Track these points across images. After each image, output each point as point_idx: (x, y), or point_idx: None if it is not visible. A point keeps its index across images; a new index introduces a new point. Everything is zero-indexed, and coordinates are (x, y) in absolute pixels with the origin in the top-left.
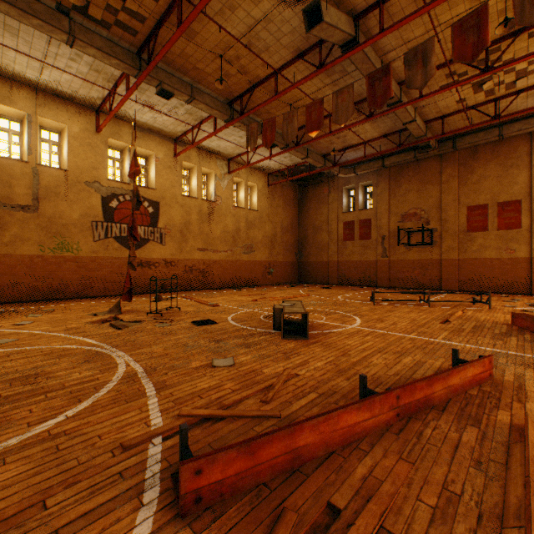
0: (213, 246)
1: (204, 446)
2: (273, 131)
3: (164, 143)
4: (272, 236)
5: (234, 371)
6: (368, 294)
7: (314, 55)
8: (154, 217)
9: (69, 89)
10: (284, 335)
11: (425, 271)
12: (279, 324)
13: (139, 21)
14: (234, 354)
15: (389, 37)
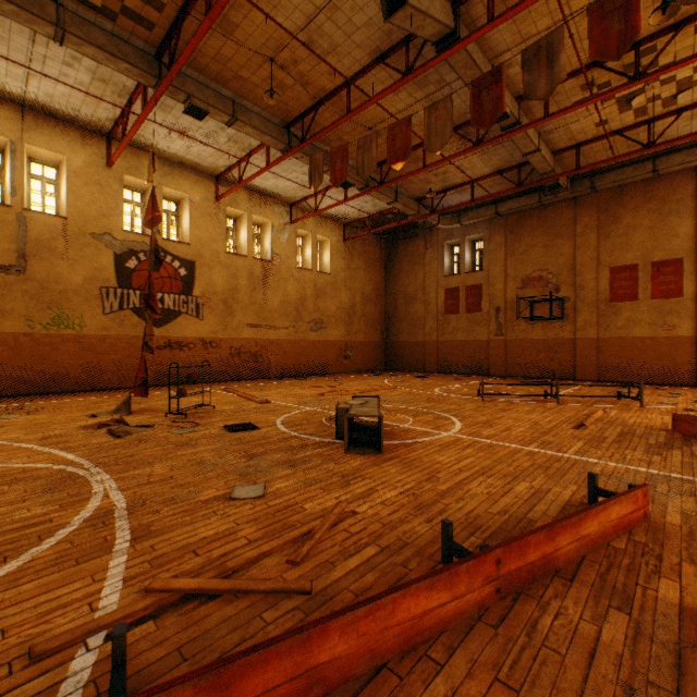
0: (269, 321)
1: (170, 653)
2: (344, 163)
3: (202, 181)
4: (350, 308)
5: (260, 507)
6: (476, 386)
7: (399, 58)
8: (188, 281)
9: (68, 107)
10: (349, 446)
11: (554, 355)
12: (343, 431)
13: (155, 8)
14: (268, 477)
15: (502, 31)
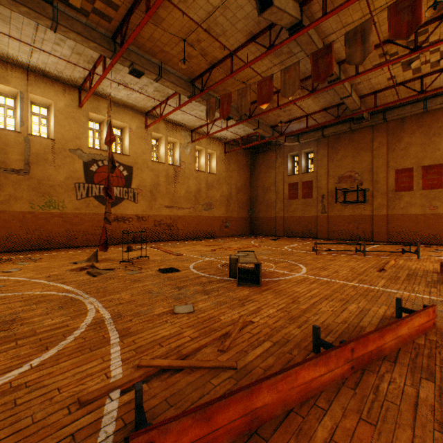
0: (178, 204)
1: (161, 402)
2: (229, 104)
3: (137, 116)
4: (228, 195)
5: (193, 318)
6: (310, 245)
7: (264, 38)
8: (128, 179)
9: (55, 70)
10: (239, 282)
11: (359, 225)
12: (234, 273)
13: (113, 9)
14: (193, 300)
15: (330, 21)
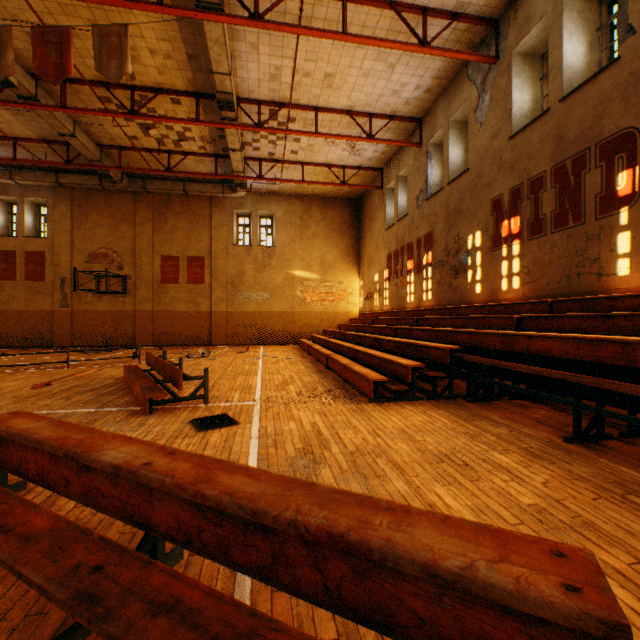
0: None
1: None
2: None
3: None
4: None
5: None
6: (8, 360)
7: None
8: None
9: None
10: None
11: (120, 325)
12: None
13: None
14: None
15: None
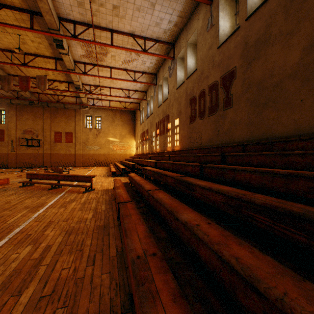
0: None
1: None
2: None
3: None
4: None
5: None
6: None
7: None
8: None
9: None
10: None
11: (37, 159)
12: None
13: None
14: None
15: None
